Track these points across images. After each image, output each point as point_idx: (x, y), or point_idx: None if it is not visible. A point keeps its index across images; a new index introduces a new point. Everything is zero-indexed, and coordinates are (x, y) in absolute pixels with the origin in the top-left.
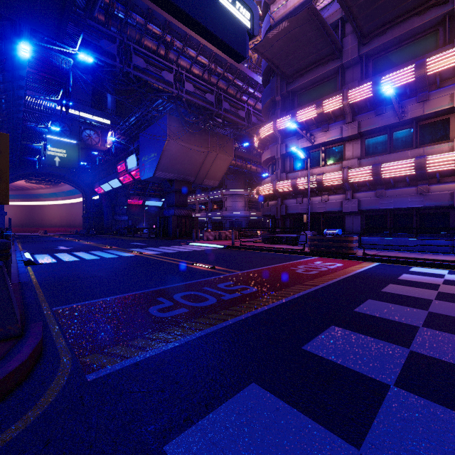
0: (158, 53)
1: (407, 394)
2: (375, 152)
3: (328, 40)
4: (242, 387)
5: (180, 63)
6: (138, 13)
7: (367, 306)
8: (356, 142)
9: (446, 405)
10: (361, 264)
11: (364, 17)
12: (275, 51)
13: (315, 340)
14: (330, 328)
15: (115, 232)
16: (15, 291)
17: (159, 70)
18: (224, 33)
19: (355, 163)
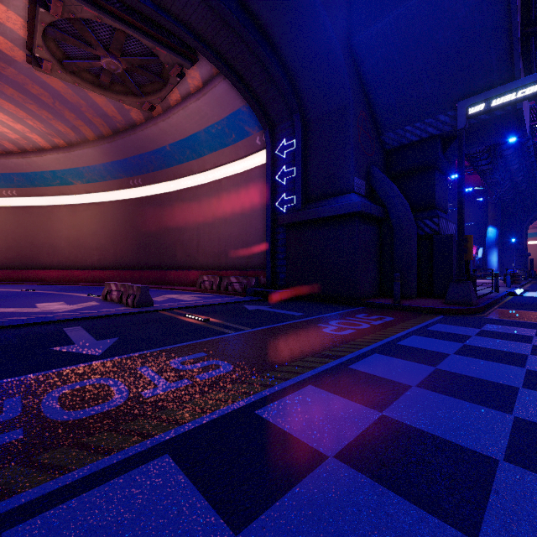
0: None
1: None
2: None
3: None
4: (528, 328)
5: None
6: None
7: None
8: None
9: None
10: None
11: None
12: None
13: None
14: None
15: None
16: (485, 299)
17: None
18: None
19: None
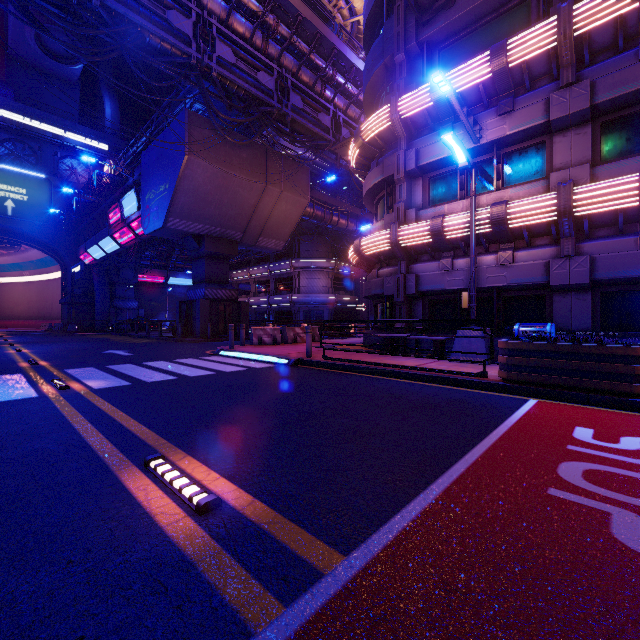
0: None
1: None
2: (625, 151)
3: None
4: None
5: (208, 4)
6: None
7: None
8: (580, 131)
9: None
10: None
11: None
12: None
13: None
14: None
15: (111, 328)
16: None
17: (161, 7)
18: None
19: (582, 175)
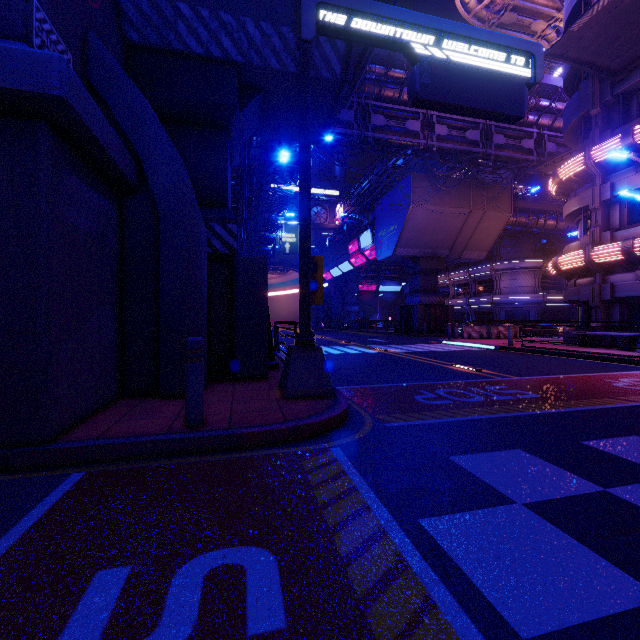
0: (401, 100)
1: None
2: None
3: None
4: (507, 449)
5: None
6: (377, 63)
7: None
8: None
9: None
10: None
11: None
12: (586, 44)
13: (601, 440)
14: (629, 437)
15: (345, 326)
16: None
17: (402, 122)
18: (493, 102)
19: None
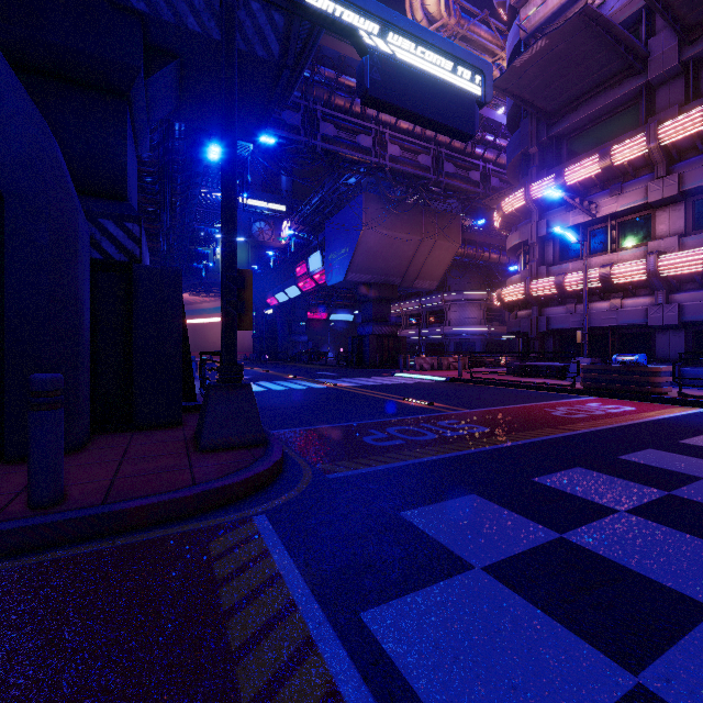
0: (352, 112)
1: (635, 518)
2: None
3: (618, 51)
4: (462, 495)
5: (382, 119)
6: (327, 66)
7: (640, 455)
8: (676, 208)
9: (674, 528)
10: (669, 410)
11: (687, 1)
12: (526, 83)
13: (550, 475)
14: (573, 469)
15: (292, 358)
16: None
17: (353, 135)
18: (446, 115)
19: (672, 244)
